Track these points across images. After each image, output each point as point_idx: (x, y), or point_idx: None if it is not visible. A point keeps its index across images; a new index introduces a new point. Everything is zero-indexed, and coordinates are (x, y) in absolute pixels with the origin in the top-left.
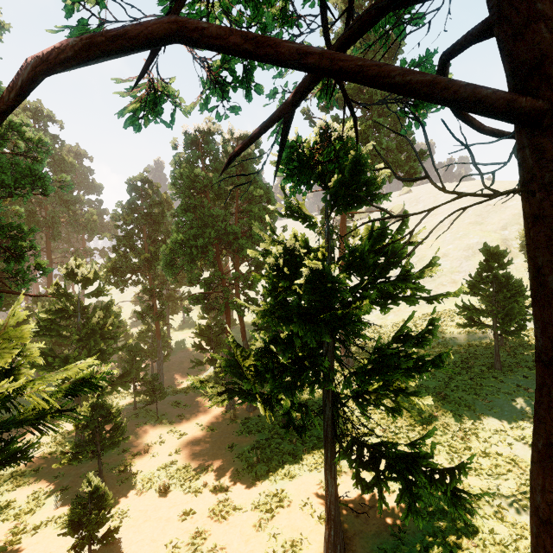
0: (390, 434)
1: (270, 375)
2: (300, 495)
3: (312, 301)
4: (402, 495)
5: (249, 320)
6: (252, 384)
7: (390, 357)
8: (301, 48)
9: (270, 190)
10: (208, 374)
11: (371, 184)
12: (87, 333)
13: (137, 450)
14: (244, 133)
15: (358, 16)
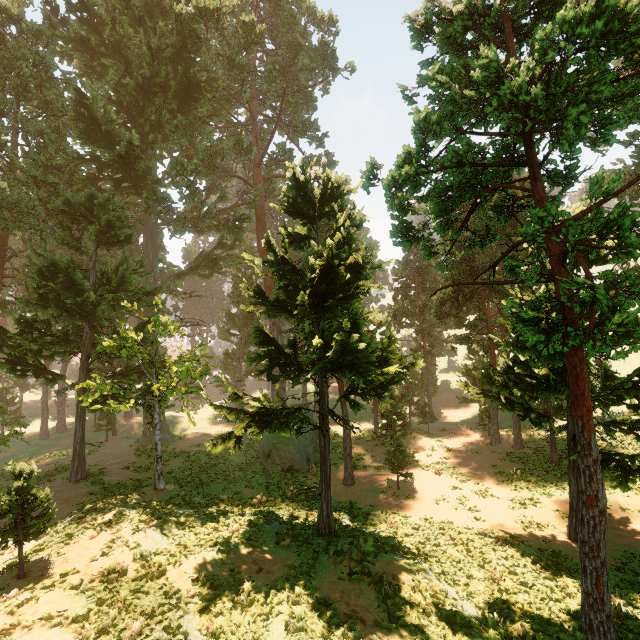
0: None
1: (512, 384)
2: (554, 505)
3: None
4: (617, 477)
5: None
6: (500, 389)
7: (622, 383)
8: (480, 283)
9: None
10: (474, 415)
11: (600, 251)
12: None
13: (416, 450)
14: None
15: (511, 246)
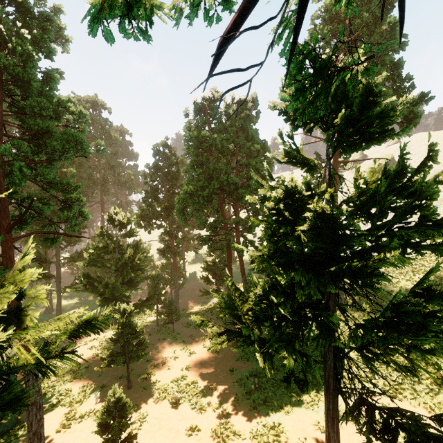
0: (391, 382)
1: (268, 323)
2: (297, 433)
3: (315, 248)
4: None
5: (247, 257)
6: (251, 329)
7: (411, 314)
8: None
9: (265, 145)
10: (214, 302)
11: (387, 116)
12: (122, 265)
13: (157, 361)
14: (243, 98)
15: None
